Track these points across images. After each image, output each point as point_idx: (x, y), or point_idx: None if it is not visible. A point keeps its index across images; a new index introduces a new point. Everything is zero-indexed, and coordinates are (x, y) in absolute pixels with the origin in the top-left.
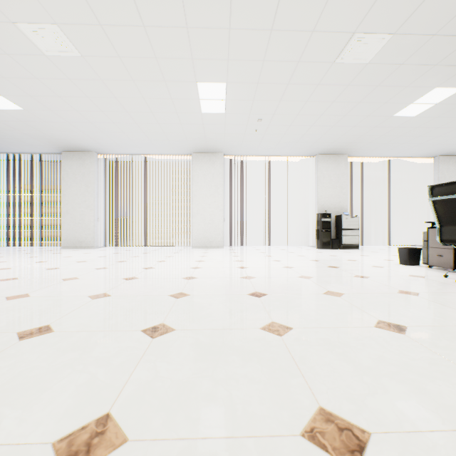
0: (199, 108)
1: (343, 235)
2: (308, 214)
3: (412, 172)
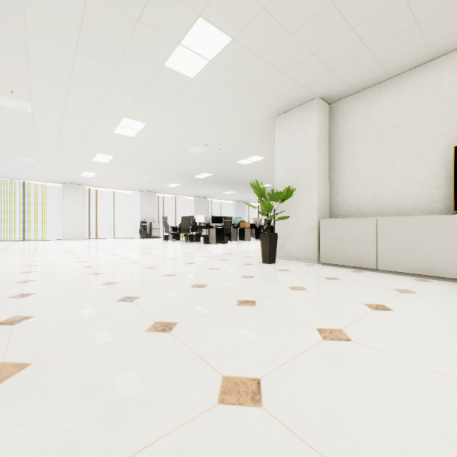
0: (80, 175)
1: (153, 232)
2: (137, 221)
3: (189, 202)
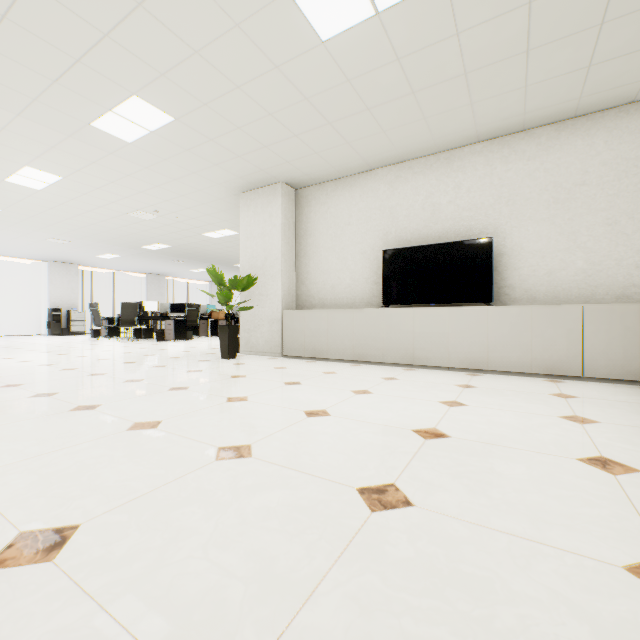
0: None
1: (73, 325)
2: (43, 308)
3: (137, 280)
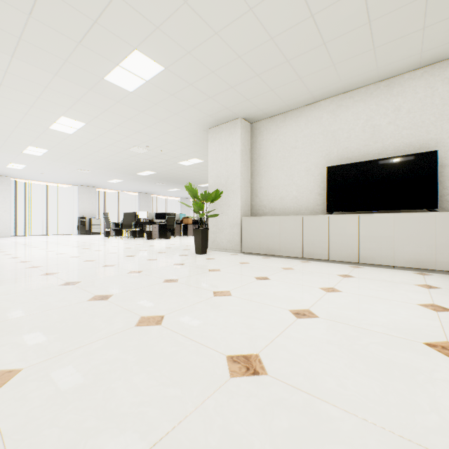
0: (6, 166)
1: (93, 228)
2: (75, 217)
3: (133, 197)
